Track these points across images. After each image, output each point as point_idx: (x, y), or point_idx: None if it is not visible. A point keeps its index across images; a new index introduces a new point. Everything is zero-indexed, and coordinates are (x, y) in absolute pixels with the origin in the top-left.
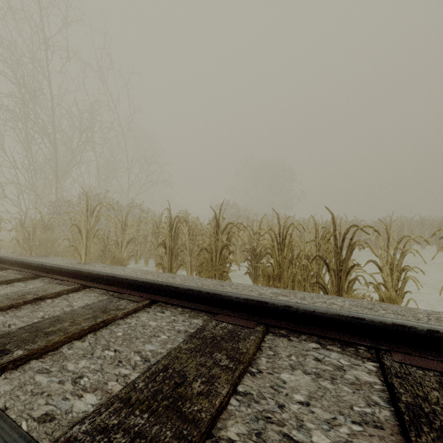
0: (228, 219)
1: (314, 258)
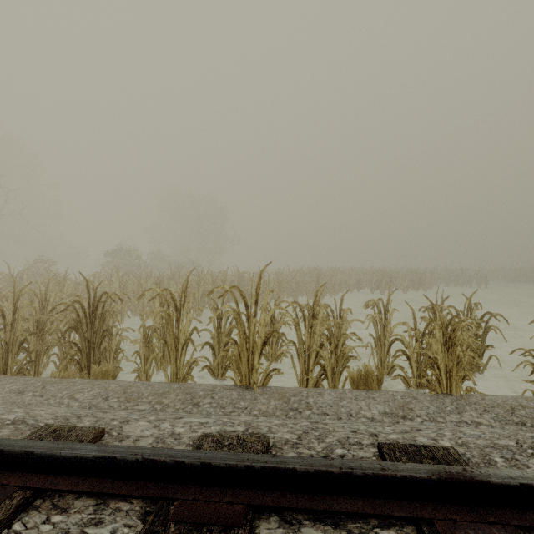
0: (123, 268)
1: (67, 330)
